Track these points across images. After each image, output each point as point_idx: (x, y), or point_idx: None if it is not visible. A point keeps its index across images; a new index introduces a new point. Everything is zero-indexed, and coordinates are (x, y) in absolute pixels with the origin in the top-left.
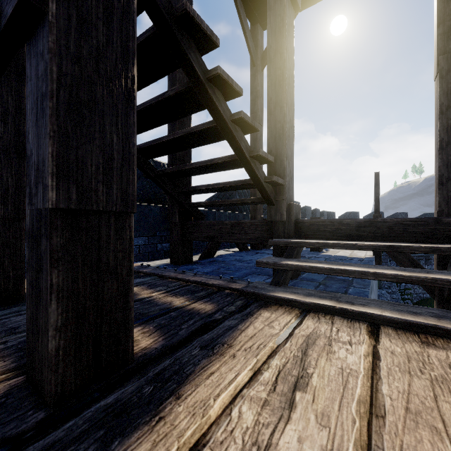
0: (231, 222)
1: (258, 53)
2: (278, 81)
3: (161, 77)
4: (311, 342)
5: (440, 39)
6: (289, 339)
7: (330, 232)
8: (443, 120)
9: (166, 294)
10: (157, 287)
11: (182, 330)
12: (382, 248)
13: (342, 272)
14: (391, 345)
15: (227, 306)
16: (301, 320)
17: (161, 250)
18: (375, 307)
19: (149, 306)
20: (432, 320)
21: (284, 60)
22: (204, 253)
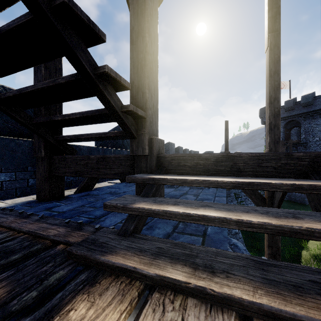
0: (97, 156)
1: None
2: (140, 9)
3: None
4: None
5: (270, 21)
6: None
7: (190, 167)
8: (272, 81)
9: None
10: None
11: None
12: (242, 185)
13: (199, 219)
14: None
15: (25, 293)
16: None
17: (34, 185)
18: (243, 277)
19: None
20: None
21: None
22: (81, 186)
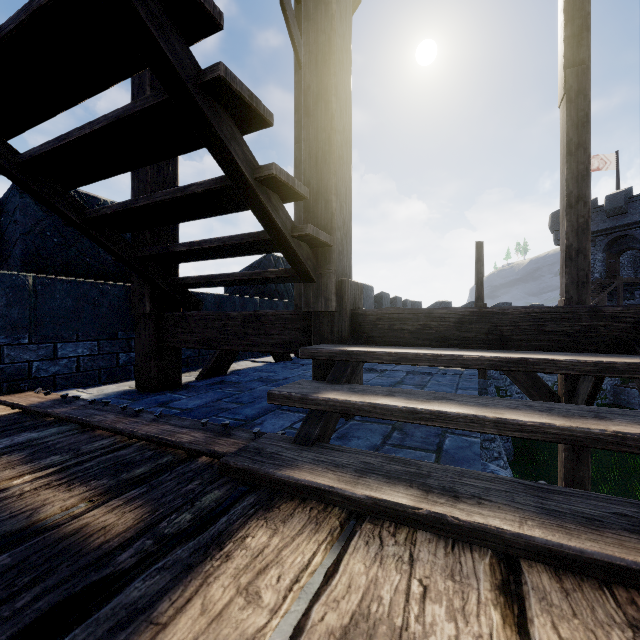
0: (242, 314)
1: None
2: (322, 54)
3: None
4: None
5: (568, 45)
6: None
7: (411, 333)
8: (572, 164)
9: (50, 480)
10: (48, 457)
11: None
12: (507, 364)
13: (432, 417)
14: None
15: (174, 514)
16: (339, 557)
17: (128, 364)
18: (505, 505)
19: None
20: (637, 546)
21: (331, 17)
22: (207, 368)
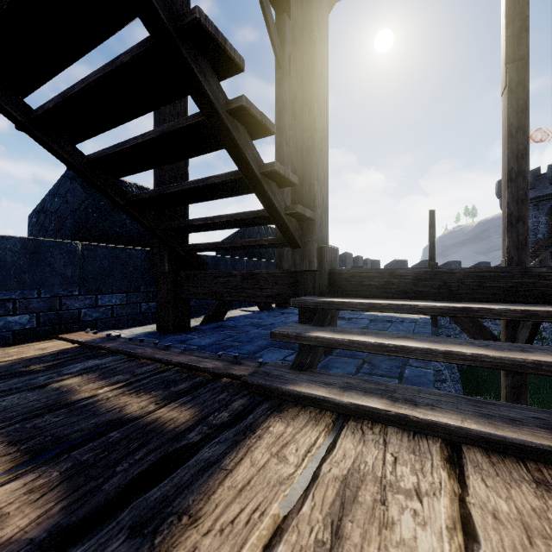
0: (241, 272)
1: (286, 52)
2: (306, 71)
3: (109, 33)
4: (349, 497)
5: (509, 44)
6: (310, 489)
7: (377, 288)
8: (513, 144)
9: (123, 390)
10: (114, 376)
11: (112, 479)
12: (454, 312)
13: (397, 350)
14: (488, 494)
15: (216, 413)
16: (335, 440)
17: (148, 312)
18: (451, 410)
19: (78, 419)
20: (544, 436)
21: (314, 42)
22: (209, 315)
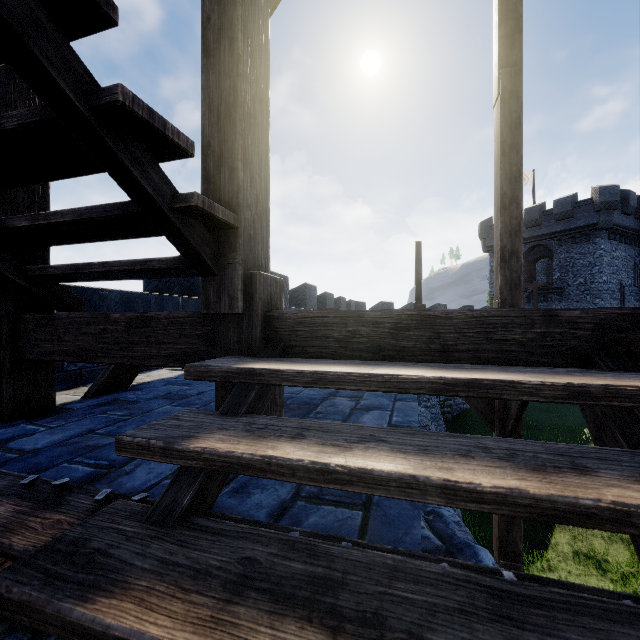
0: (126, 316)
1: None
2: None
3: None
4: None
5: (502, 45)
6: None
7: (338, 341)
8: (506, 165)
9: None
10: None
11: None
12: (454, 388)
13: (352, 479)
14: None
15: None
16: None
17: None
18: None
19: None
20: None
21: None
22: (99, 382)
